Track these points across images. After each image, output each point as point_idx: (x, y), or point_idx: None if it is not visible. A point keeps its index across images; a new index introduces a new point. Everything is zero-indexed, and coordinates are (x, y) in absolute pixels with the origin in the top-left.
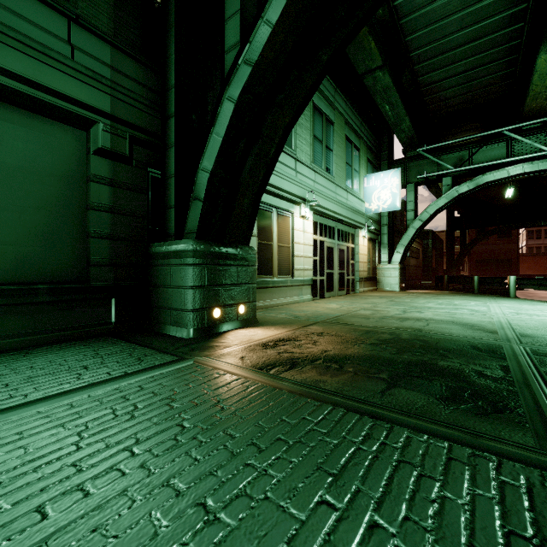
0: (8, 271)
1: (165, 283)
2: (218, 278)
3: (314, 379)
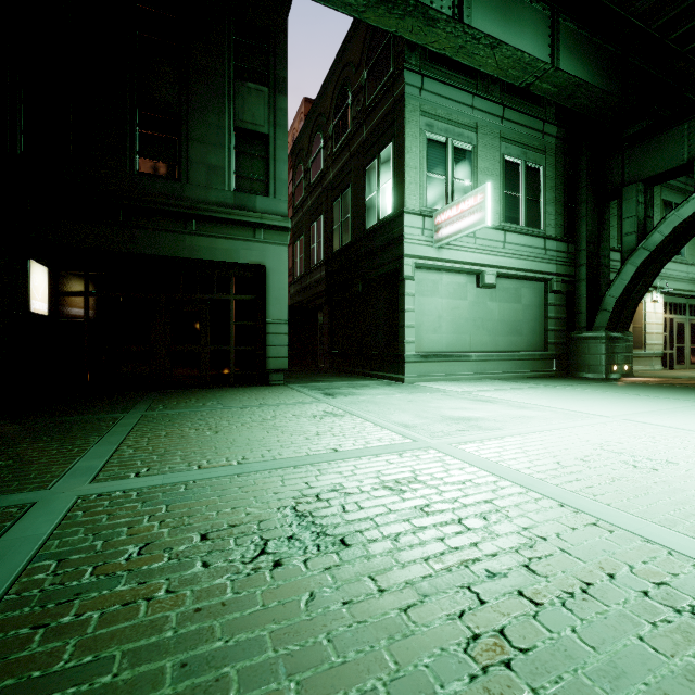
0: (525, 346)
1: (583, 352)
2: (615, 350)
3: (694, 386)
